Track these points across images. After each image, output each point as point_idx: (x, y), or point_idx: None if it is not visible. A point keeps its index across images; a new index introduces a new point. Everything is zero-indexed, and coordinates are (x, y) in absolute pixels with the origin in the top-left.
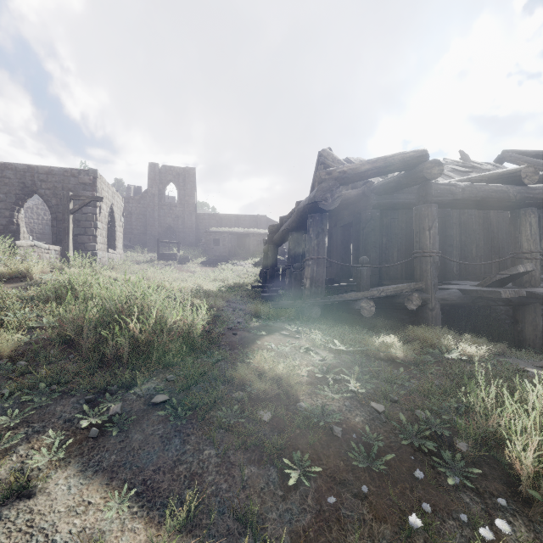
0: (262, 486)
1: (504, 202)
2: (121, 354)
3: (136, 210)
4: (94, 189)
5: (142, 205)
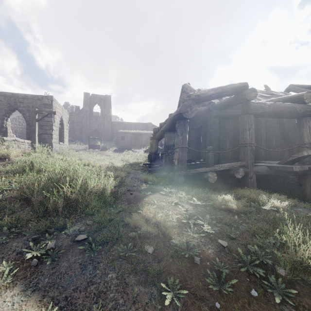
0: (147, 301)
1: (293, 113)
2: (58, 207)
3: (76, 120)
4: (51, 107)
5: (80, 117)
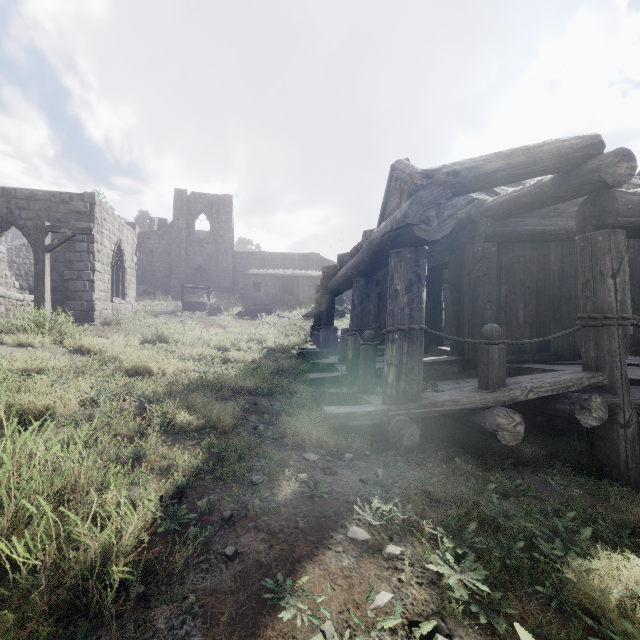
0: None
1: None
2: None
3: (158, 248)
4: (91, 219)
5: (166, 242)
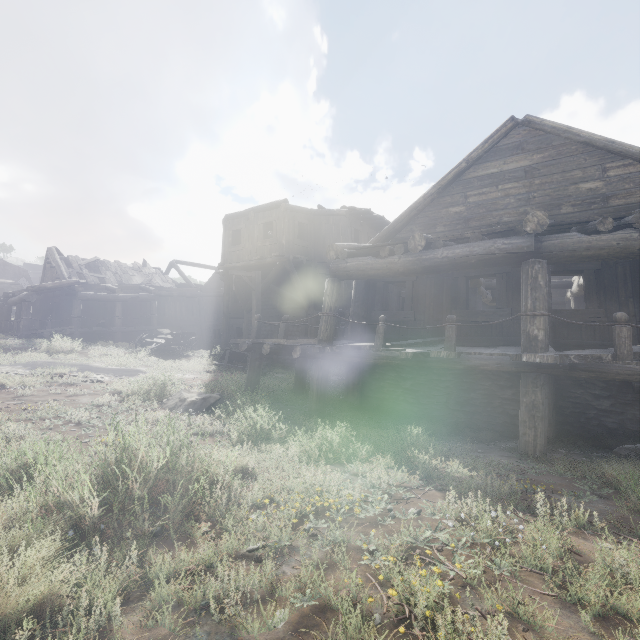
0: None
1: (108, 300)
2: None
3: None
4: None
5: None
